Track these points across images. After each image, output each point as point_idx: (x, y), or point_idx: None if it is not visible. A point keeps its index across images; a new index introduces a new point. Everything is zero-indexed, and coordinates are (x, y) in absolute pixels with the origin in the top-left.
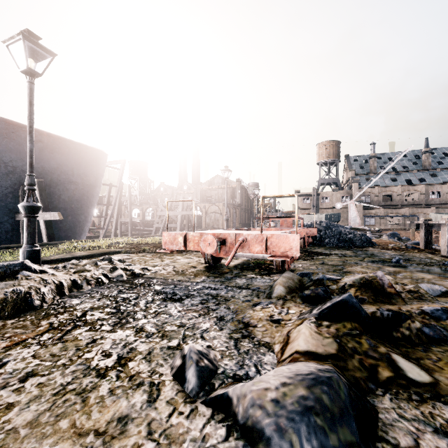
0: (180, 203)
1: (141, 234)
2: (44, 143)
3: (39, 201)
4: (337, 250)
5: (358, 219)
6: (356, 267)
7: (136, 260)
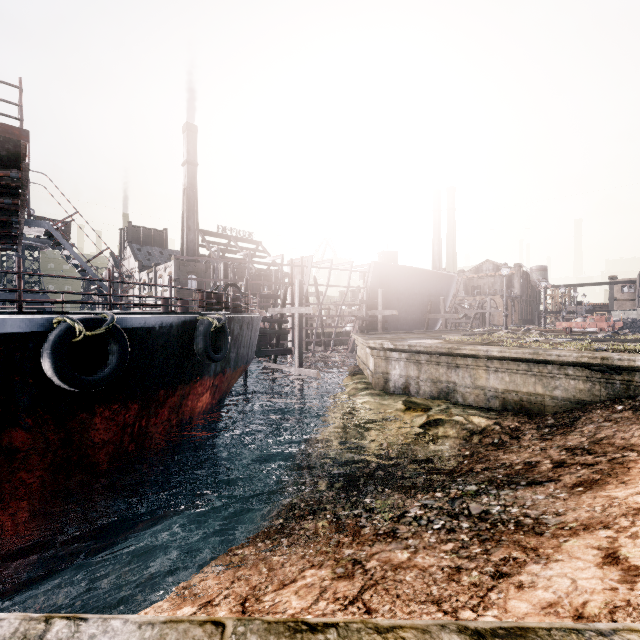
0: (488, 303)
1: None
2: (439, 278)
3: (443, 309)
4: None
5: None
6: None
7: None
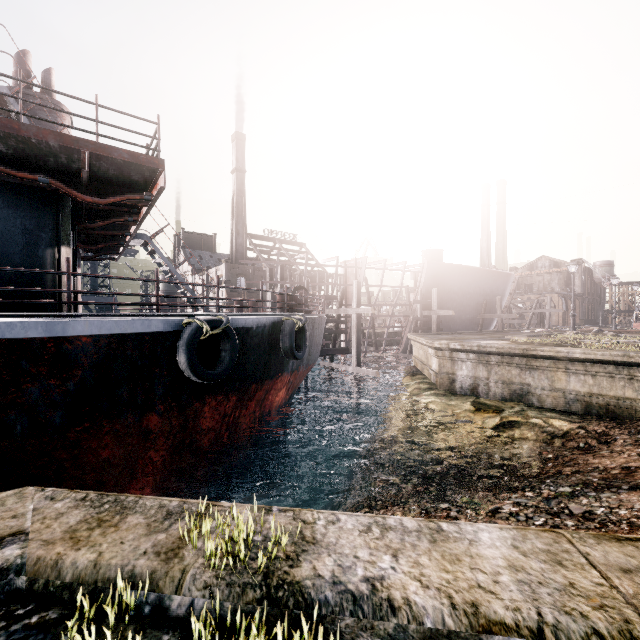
0: (548, 302)
1: None
2: (495, 276)
3: (499, 308)
4: None
5: None
6: None
7: None
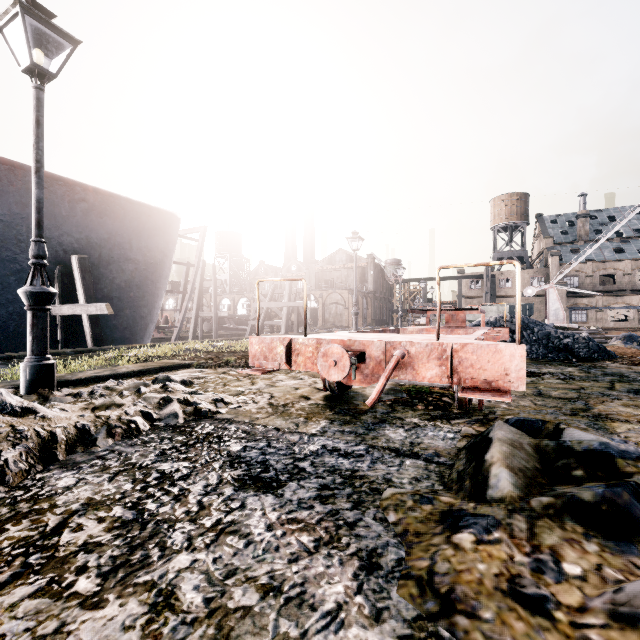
0: (286, 289)
1: (230, 334)
2: (89, 202)
3: (81, 288)
4: (549, 367)
5: (563, 313)
6: (612, 403)
7: (211, 381)
